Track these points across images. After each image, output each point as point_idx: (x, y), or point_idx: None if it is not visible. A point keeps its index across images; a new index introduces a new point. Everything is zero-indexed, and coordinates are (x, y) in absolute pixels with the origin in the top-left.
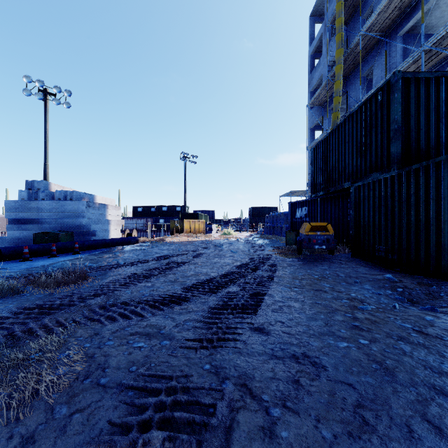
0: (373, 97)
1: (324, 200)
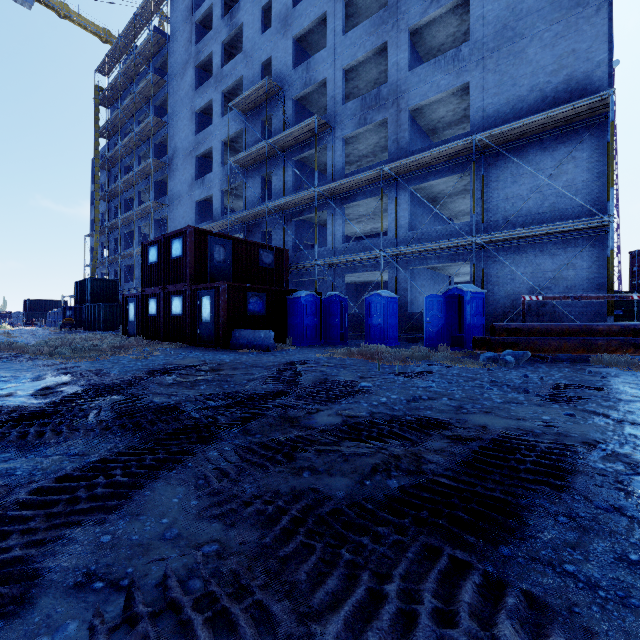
0: (87, 280)
1: (80, 308)
